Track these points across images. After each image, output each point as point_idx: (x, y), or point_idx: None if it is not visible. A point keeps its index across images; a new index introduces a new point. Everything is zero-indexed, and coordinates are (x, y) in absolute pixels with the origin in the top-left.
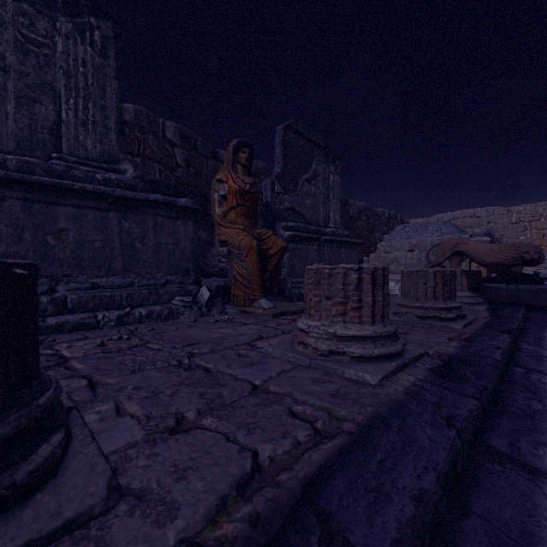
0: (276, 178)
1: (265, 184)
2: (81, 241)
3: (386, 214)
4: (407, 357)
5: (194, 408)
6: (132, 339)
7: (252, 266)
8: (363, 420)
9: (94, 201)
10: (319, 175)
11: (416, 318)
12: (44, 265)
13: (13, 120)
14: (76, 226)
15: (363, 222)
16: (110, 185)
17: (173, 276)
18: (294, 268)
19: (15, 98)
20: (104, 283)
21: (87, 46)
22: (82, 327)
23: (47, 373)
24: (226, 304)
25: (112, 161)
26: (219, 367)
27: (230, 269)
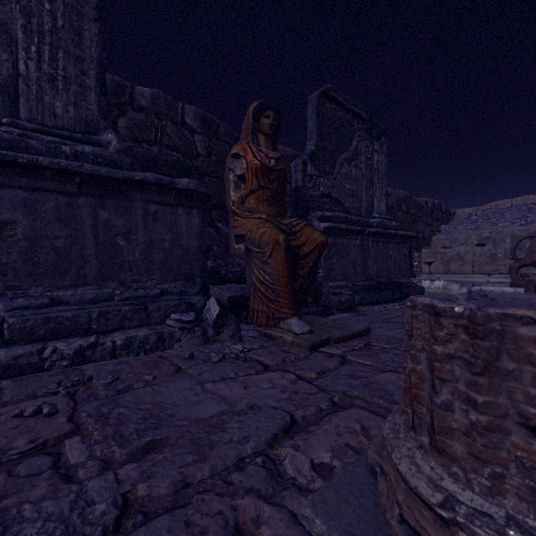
0: (309, 157)
1: (295, 164)
2: (35, 238)
3: (430, 204)
4: None
5: None
6: (57, 416)
7: (278, 270)
8: None
9: (55, 181)
10: (360, 154)
11: None
12: None
13: None
14: (28, 217)
15: (403, 213)
16: (83, 160)
17: (172, 284)
18: (332, 269)
19: None
20: (69, 297)
21: None
22: (13, 372)
23: None
24: (241, 323)
25: (91, 131)
26: None
27: (248, 273)
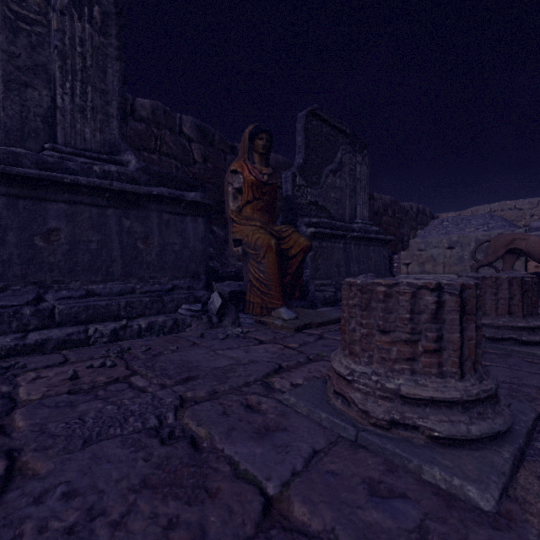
0: (297, 169)
1: (285, 176)
2: (75, 242)
3: (414, 209)
4: (519, 433)
5: None
6: (117, 367)
7: (270, 269)
8: None
9: (89, 196)
10: (344, 166)
11: (484, 339)
12: (30, 270)
13: (1, 106)
14: (69, 226)
15: (389, 217)
16: (110, 178)
17: (181, 280)
18: (317, 269)
19: (4, 82)
20: (101, 290)
21: (85, 23)
22: (68, 345)
23: None
24: (240, 313)
25: (113, 152)
26: (214, 438)
27: (245, 272)
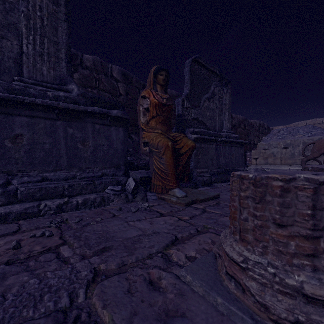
0: (185, 97)
1: (177, 101)
2: (33, 144)
3: (257, 124)
4: None
5: None
6: (53, 236)
7: (168, 162)
8: None
9: (44, 112)
10: (215, 95)
11: None
12: (1, 163)
13: None
14: (29, 132)
15: (242, 129)
16: (59, 100)
17: (108, 169)
18: (198, 162)
19: None
20: (52, 176)
21: None
22: (24, 216)
23: None
24: (147, 192)
25: (62, 83)
26: None
27: (151, 164)
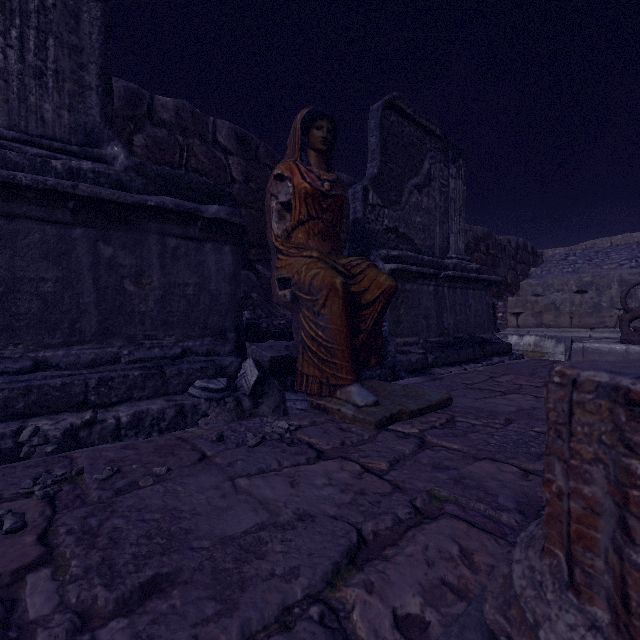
0: (370, 182)
1: (353, 191)
2: (14, 281)
3: (513, 243)
4: None
5: None
6: (23, 532)
7: (334, 323)
8: None
9: (40, 206)
10: (433, 180)
11: None
12: None
13: None
14: (4, 254)
15: (482, 254)
16: (80, 180)
17: (197, 341)
18: (399, 322)
19: None
20: (60, 358)
21: None
22: None
23: None
24: (286, 392)
25: (92, 143)
26: None
27: (296, 327)
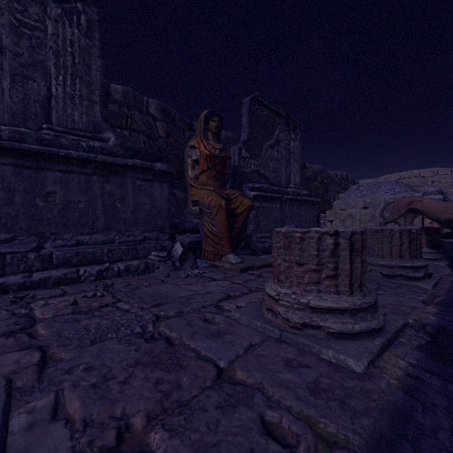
0: (243, 144)
1: (233, 150)
2: (67, 202)
3: (339, 176)
4: (389, 331)
5: (144, 408)
6: (105, 297)
7: (221, 224)
8: (361, 446)
9: (79, 166)
10: (281, 141)
11: (381, 276)
12: (33, 224)
13: (8, 95)
14: (62, 189)
15: (319, 183)
16: (94, 151)
17: (151, 233)
18: (259, 224)
19: (10, 76)
20: (88, 240)
21: (74, 29)
22: (64, 282)
23: (6, 342)
24: (197, 258)
25: (96, 131)
26: (182, 338)
27: (201, 226)
